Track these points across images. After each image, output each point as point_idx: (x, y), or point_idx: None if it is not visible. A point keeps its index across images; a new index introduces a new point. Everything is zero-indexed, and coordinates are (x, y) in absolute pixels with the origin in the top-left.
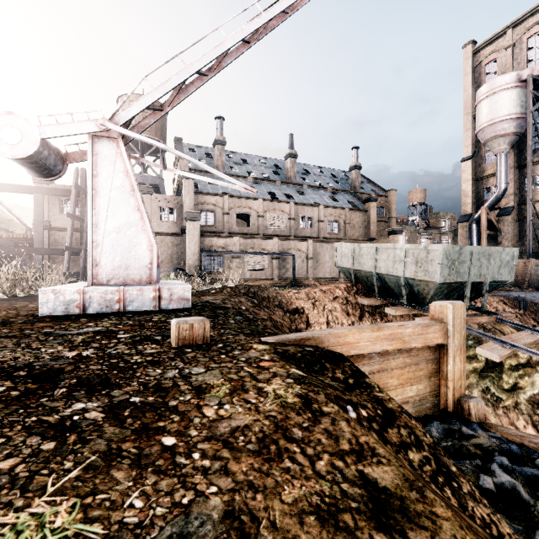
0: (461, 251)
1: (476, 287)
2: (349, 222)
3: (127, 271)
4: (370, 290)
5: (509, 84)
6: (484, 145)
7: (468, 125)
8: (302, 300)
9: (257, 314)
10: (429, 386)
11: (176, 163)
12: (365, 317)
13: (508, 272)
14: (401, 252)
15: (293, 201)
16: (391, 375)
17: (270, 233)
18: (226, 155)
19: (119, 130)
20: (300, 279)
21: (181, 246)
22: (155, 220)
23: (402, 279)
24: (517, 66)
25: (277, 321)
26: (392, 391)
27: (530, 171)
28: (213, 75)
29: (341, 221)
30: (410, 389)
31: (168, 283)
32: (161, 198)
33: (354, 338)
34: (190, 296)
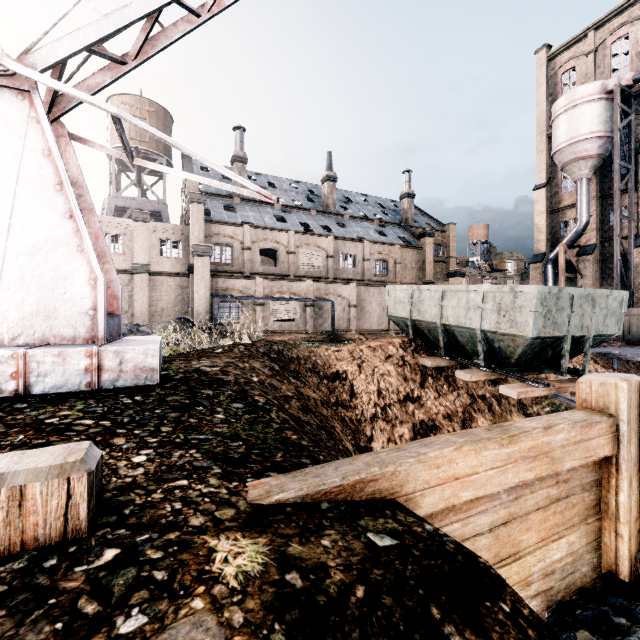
0: (559, 294)
1: (575, 343)
2: (400, 262)
3: (50, 321)
4: (432, 346)
5: (593, 96)
6: (562, 169)
7: (542, 146)
8: (345, 360)
9: (276, 389)
10: (585, 533)
11: (184, 185)
12: (428, 382)
13: (615, 323)
14: (477, 296)
15: (332, 235)
16: (527, 525)
17: (303, 274)
18: (248, 177)
19: (30, 76)
20: (340, 331)
21: (188, 289)
22: (153, 255)
23: (479, 332)
24: (600, 76)
25: (309, 396)
26: (528, 556)
27: (617, 201)
28: (209, 16)
29: (391, 260)
30: (557, 546)
31: (130, 341)
32: (161, 227)
33: (467, 466)
34: (157, 363)
